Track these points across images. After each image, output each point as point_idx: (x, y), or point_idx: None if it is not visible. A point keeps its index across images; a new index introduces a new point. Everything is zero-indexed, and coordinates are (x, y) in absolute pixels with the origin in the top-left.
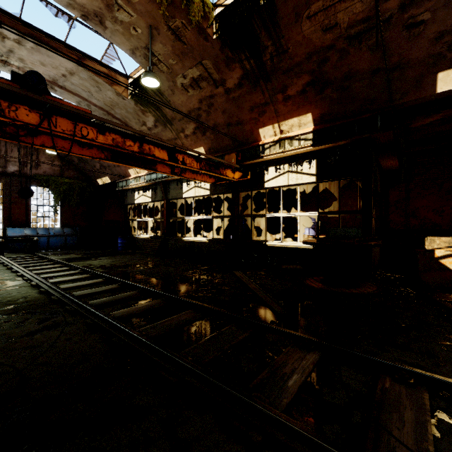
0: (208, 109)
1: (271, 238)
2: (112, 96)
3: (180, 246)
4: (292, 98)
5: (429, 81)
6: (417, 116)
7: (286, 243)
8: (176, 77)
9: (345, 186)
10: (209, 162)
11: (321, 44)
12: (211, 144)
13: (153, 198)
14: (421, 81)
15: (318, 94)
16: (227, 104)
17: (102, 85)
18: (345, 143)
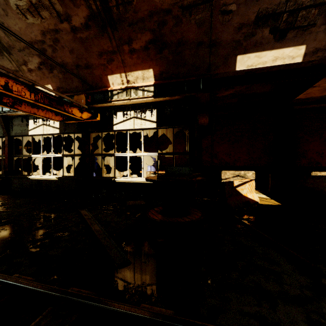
0: (54, 45)
1: (122, 173)
2: None
3: (25, 184)
4: (137, 52)
5: (232, 60)
6: (221, 88)
7: (132, 179)
8: None
9: (175, 134)
10: (49, 95)
11: (161, 5)
12: (60, 83)
13: None
14: (228, 59)
15: (158, 53)
16: (75, 44)
17: None
18: (177, 98)
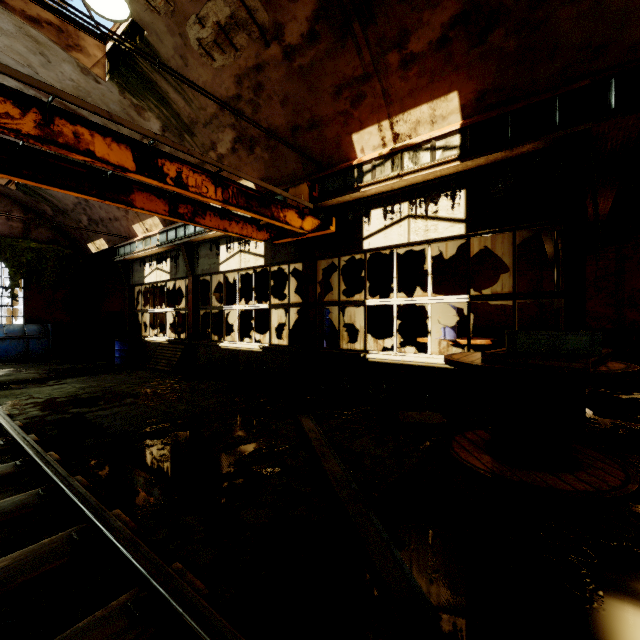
0: (255, 98)
1: (375, 342)
2: (75, 75)
3: (215, 357)
4: (419, 60)
5: None
6: None
7: (405, 356)
8: (185, 23)
9: (504, 252)
10: (246, 189)
11: None
12: (265, 171)
13: (173, 273)
14: None
15: (474, 45)
16: (290, 85)
17: (48, 50)
18: (529, 151)
